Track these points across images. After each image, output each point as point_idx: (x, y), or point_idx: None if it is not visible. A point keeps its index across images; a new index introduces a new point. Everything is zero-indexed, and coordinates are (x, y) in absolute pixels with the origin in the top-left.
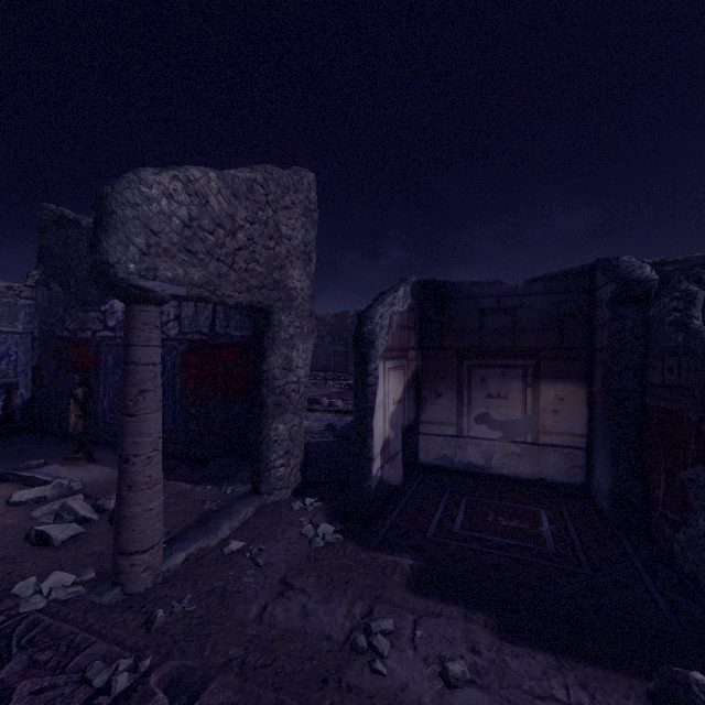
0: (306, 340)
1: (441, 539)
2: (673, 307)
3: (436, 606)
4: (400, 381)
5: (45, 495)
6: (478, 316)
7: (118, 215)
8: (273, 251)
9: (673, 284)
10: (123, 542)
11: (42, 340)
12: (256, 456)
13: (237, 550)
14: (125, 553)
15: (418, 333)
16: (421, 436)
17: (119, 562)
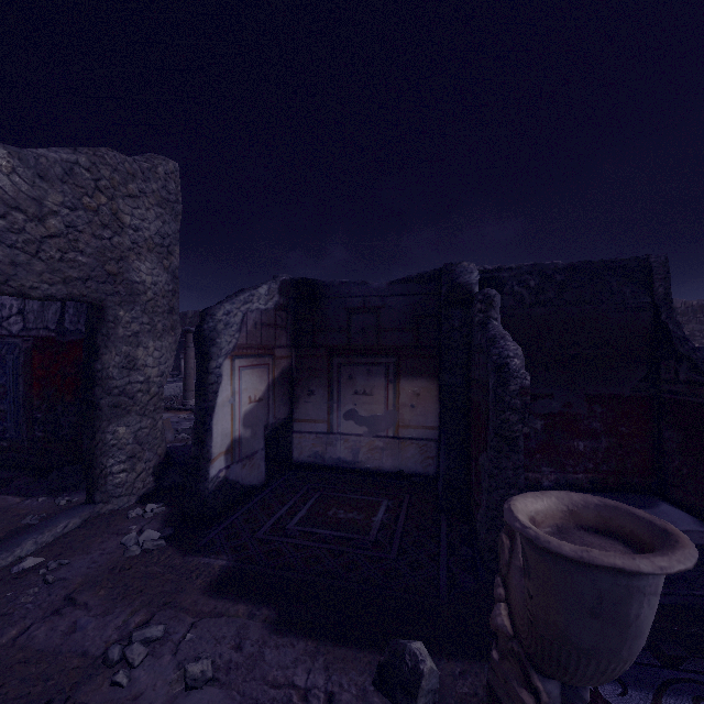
0: (161, 338)
1: (269, 536)
2: (478, 309)
3: (225, 606)
4: (261, 380)
5: None
6: (347, 315)
7: None
8: (109, 241)
9: (507, 289)
10: None
11: None
12: (89, 462)
13: (33, 567)
14: None
15: (291, 331)
16: (295, 434)
17: None
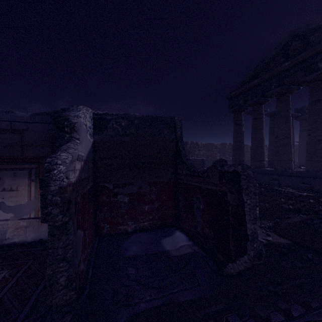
0: None
1: None
2: (66, 131)
3: None
4: None
5: None
6: None
7: None
8: None
9: (110, 125)
10: None
11: None
12: None
13: None
14: None
15: None
16: None
17: None
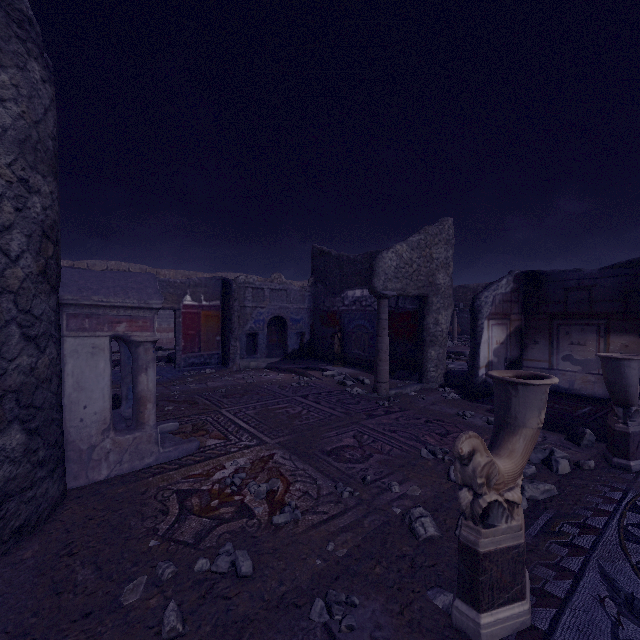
0: (447, 310)
1: None
2: None
3: None
4: (502, 332)
5: (334, 374)
6: (564, 293)
7: (377, 271)
8: (429, 268)
9: None
10: (378, 378)
11: (314, 312)
12: (420, 365)
13: (414, 395)
14: (378, 382)
15: (521, 304)
16: (524, 368)
17: (376, 385)
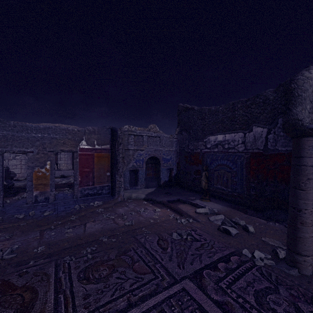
0: None
1: None
2: None
3: None
4: None
5: (207, 212)
6: None
7: (302, 96)
8: None
9: None
10: (299, 249)
11: (180, 153)
12: None
13: None
14: (298, 254)
15: None
16: None
17: (296, 257)
